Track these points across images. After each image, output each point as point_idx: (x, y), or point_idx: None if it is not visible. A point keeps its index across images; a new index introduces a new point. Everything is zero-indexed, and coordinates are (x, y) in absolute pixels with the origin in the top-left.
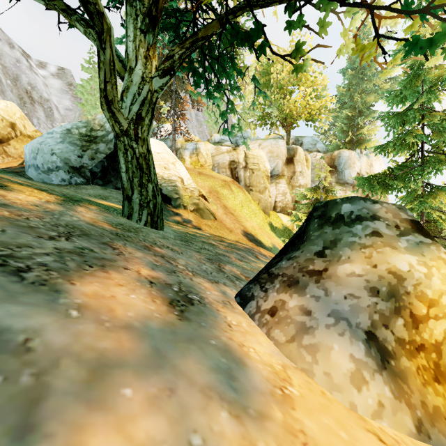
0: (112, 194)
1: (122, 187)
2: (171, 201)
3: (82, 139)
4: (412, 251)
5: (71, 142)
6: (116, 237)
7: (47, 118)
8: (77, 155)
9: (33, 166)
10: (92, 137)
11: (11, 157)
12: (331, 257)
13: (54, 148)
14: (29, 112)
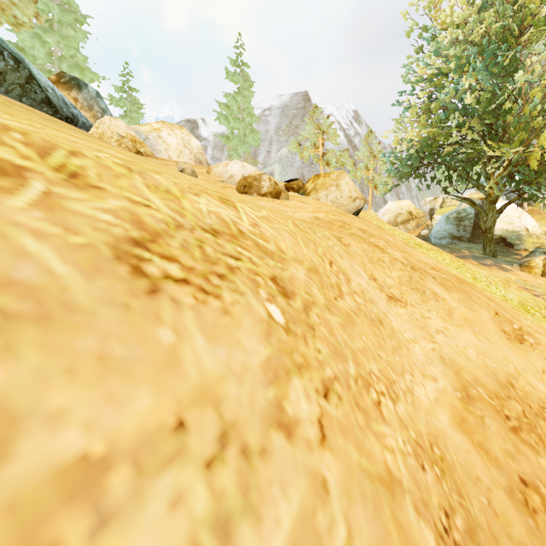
0: (472, 246)
1: (484, 247)
2: (513, 246)
3: (456, 221)
4: (537, 256)
5: (451, 224)
6: (485, 258)
7: (407, 191)
8: (455, 230)
9: (434, 237)
10: (461, 219)
11: (409, 230)
12: (525, 258)
13: (444, 228)
14: (397, 191)
